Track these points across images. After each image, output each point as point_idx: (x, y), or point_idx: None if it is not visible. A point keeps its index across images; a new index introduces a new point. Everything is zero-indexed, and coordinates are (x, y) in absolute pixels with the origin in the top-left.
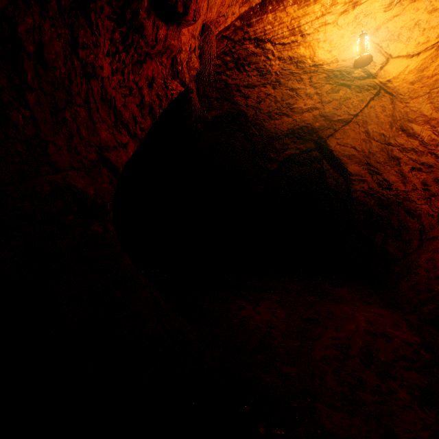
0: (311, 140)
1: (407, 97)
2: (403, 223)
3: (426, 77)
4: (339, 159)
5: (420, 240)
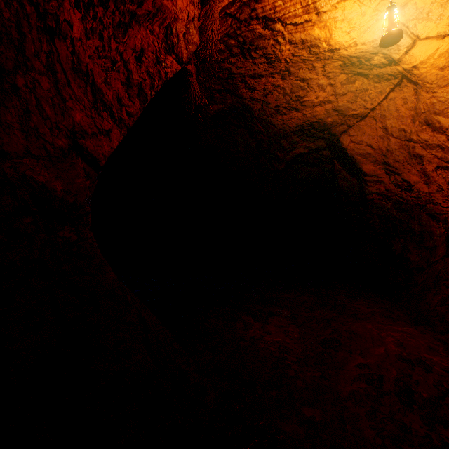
0: (322, 137)
1: (435, 86)
2: (426, 228)
3: None
4: (353, 158)
5: (447, 247)
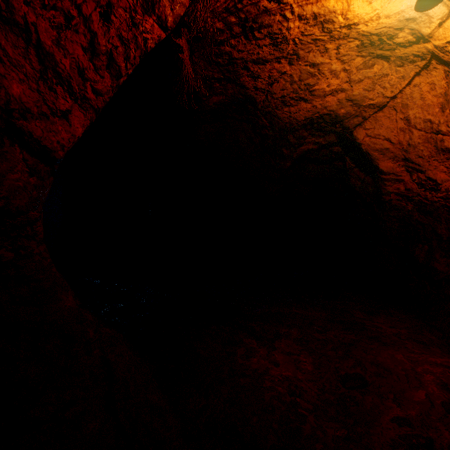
0: (333, 132)
1: None
2: None
3: None
4: (369, 154)
5: None
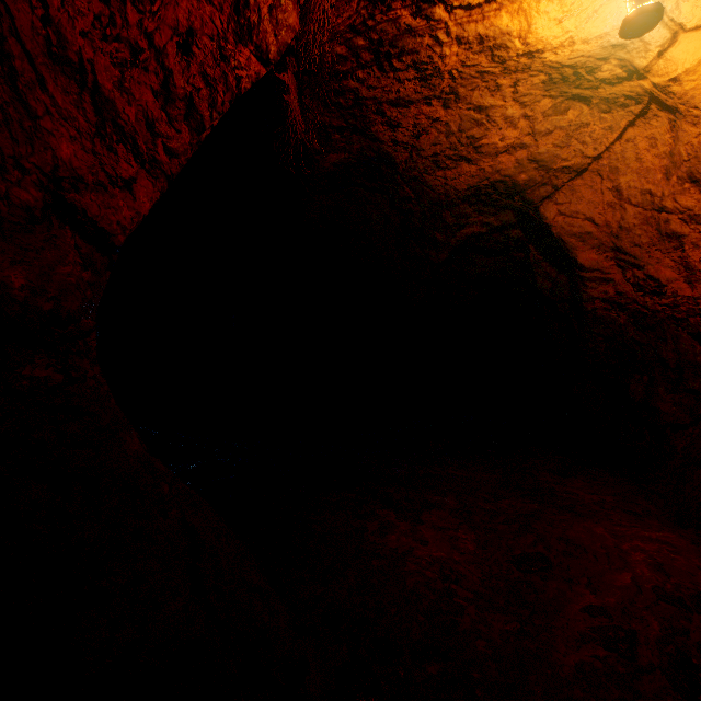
0: (510, 207)
1: None
2: (688, 357)
3: None
4: (562, 241)
5: None
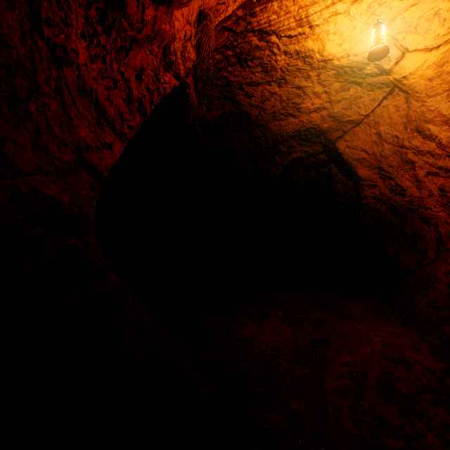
0: (319, 142)
1: (424, 95)
2: (418, 231)
3: (446, 73)
4: (349, 163)
5: (437, 250)
